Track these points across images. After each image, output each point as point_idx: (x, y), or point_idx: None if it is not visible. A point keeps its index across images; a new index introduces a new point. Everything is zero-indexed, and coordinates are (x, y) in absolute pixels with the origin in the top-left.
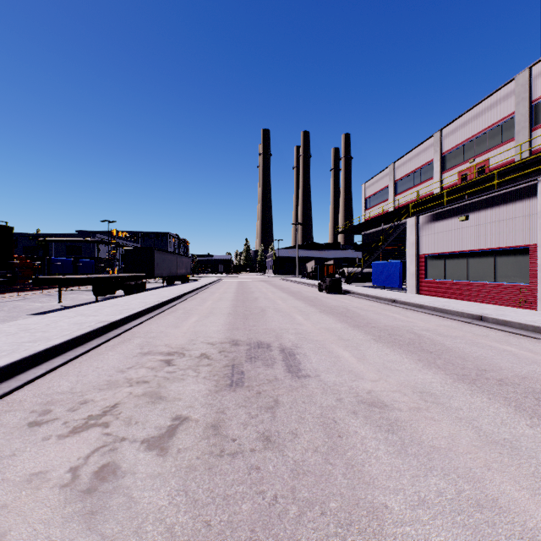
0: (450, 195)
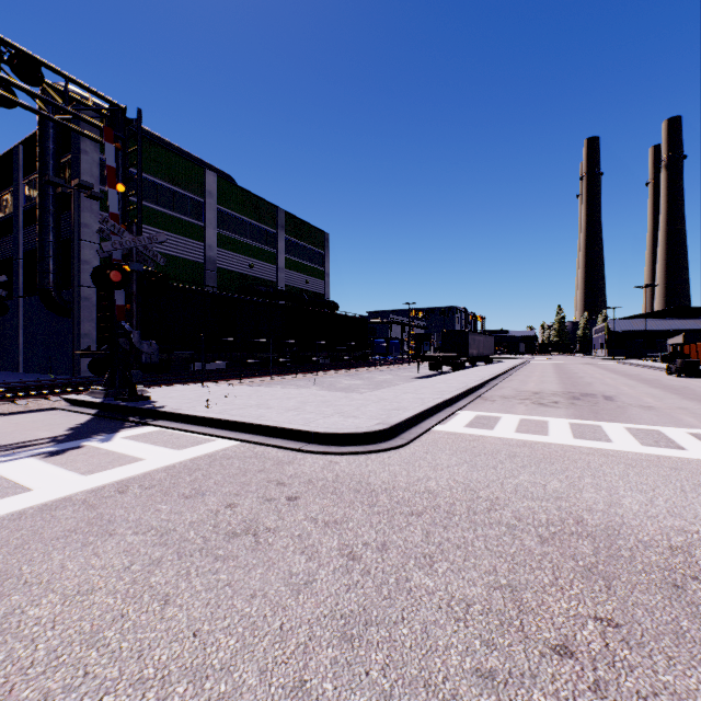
0: None
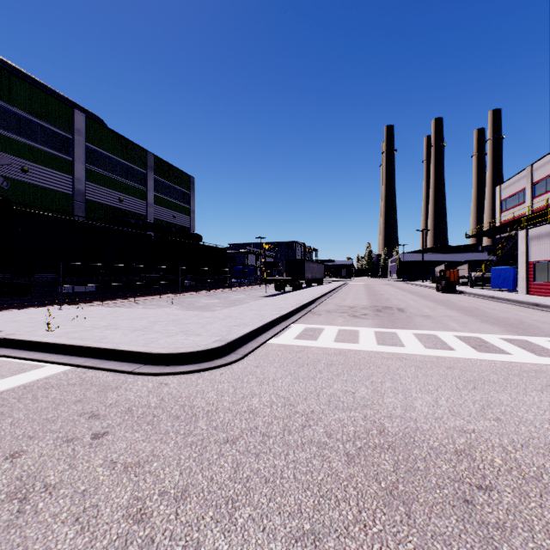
0: None
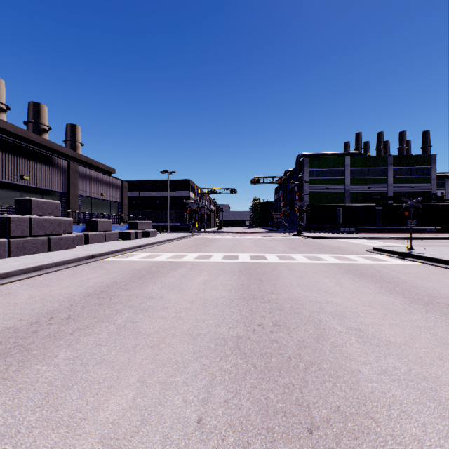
0: None
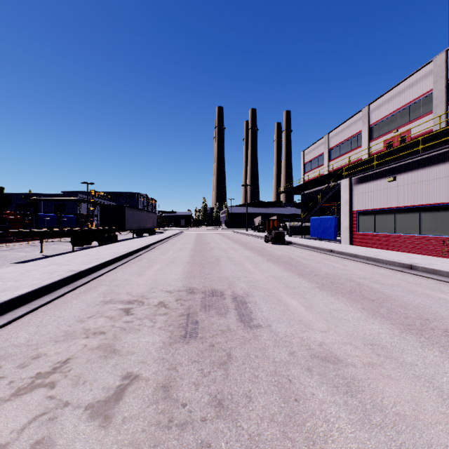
0: (377, 160)
